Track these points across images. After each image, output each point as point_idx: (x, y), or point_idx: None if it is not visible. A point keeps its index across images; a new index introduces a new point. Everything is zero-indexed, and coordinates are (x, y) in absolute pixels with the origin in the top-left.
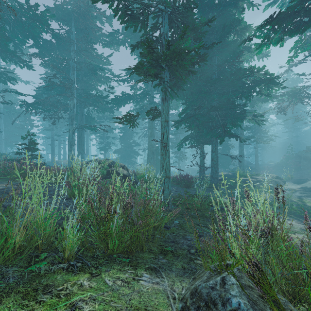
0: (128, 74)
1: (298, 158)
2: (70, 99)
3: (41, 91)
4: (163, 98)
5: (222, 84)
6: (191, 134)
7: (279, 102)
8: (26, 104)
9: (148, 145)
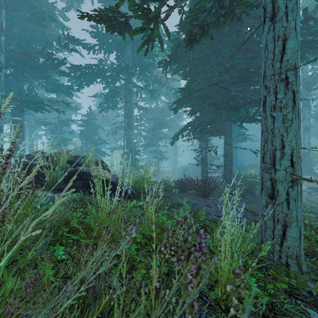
0: (97, 35)
1: None
2: None
3: None
4: None
5: (244, 49)
6: (193, 122)
7: None
8: None
9: (124, 139)
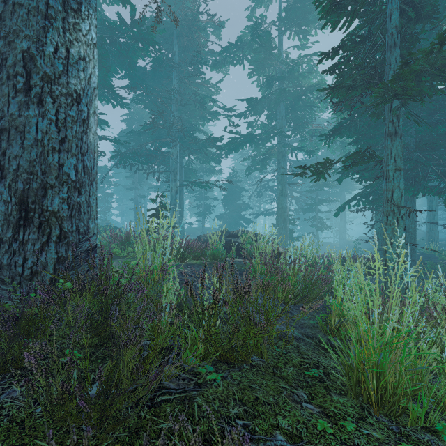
0: (250, 105)
1: None
2: (173, 146)
3: (129, 137)
4: (389, 133)
5: (430, 108)
6: (362, 191)
7: None
8: (120, 155)
9: (277, 208)
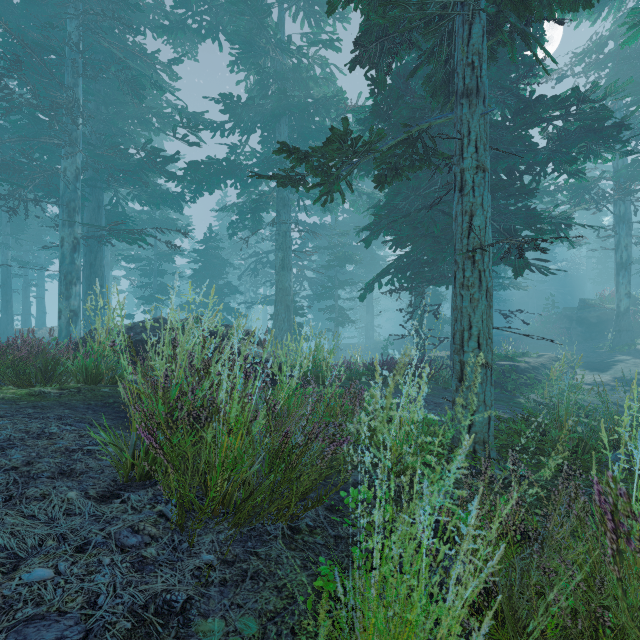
0: (229, 109)
1: (565, 321)
2: (66, 155)
3: None
4: (467, 90)
5: None
6: (398, 261)
7: (546, 206)
8: None
9: (276, 288)
